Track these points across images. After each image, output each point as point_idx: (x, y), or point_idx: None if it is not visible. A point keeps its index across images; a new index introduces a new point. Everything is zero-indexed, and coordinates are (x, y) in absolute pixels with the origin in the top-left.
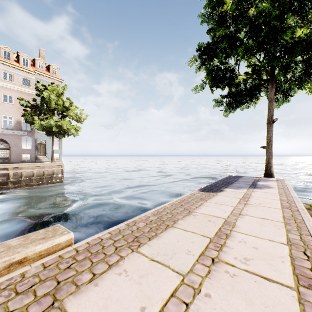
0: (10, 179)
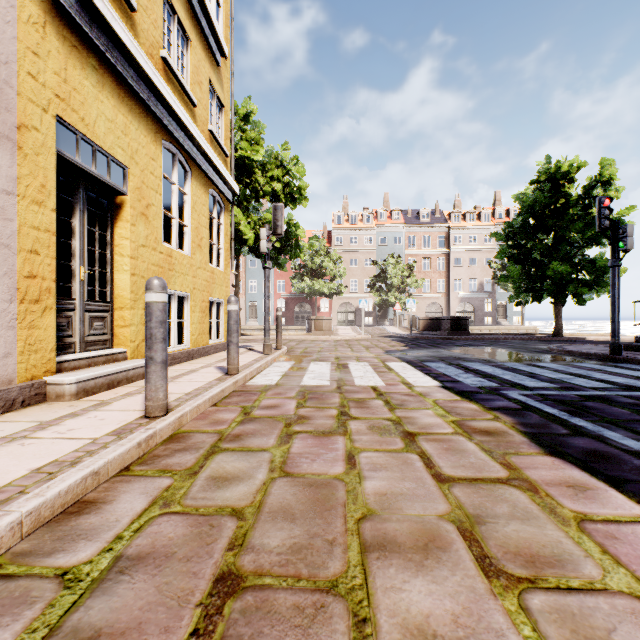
0: None
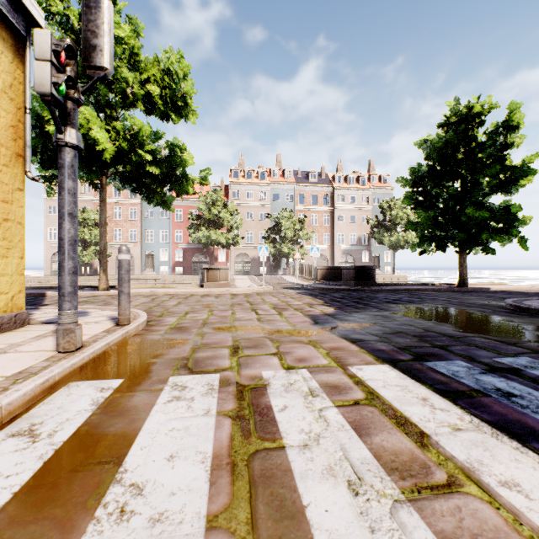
0: None
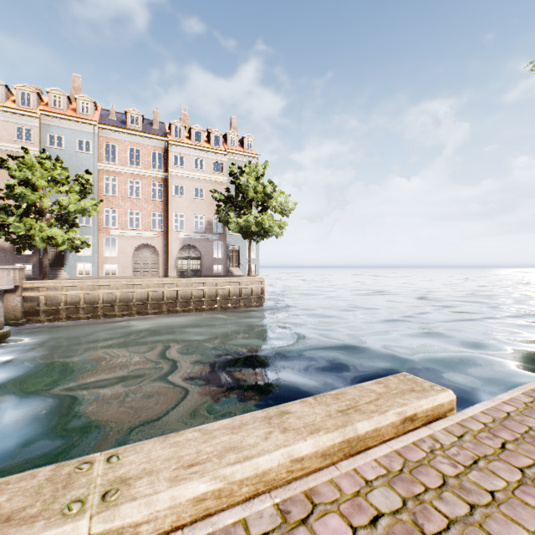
0: (206, 297)
